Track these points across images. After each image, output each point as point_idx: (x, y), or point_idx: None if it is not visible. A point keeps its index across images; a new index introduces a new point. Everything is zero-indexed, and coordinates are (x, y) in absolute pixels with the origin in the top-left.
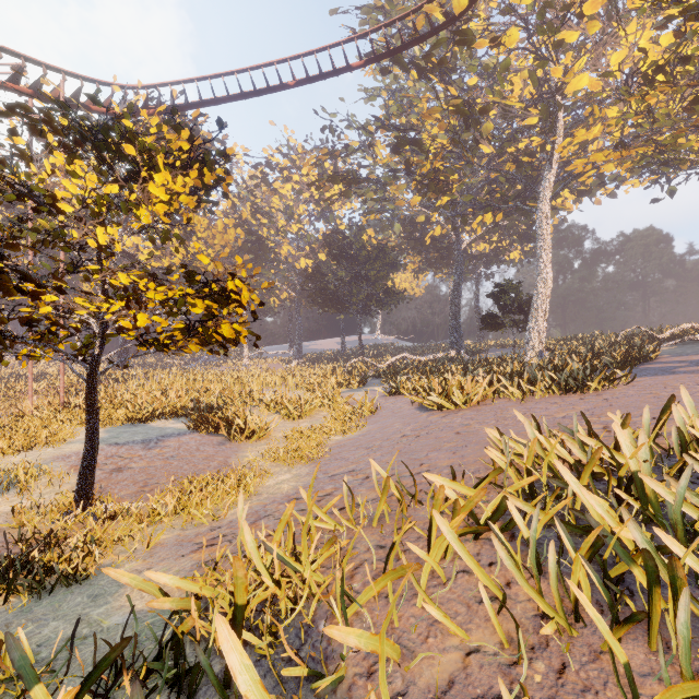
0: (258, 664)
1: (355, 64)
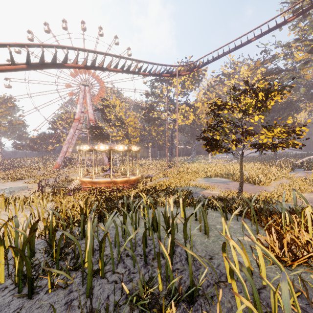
0: None
1: (289, 19)
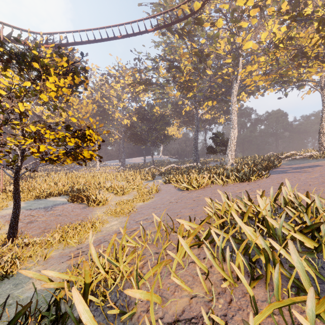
0: (96, 310)
1: (149, 30)
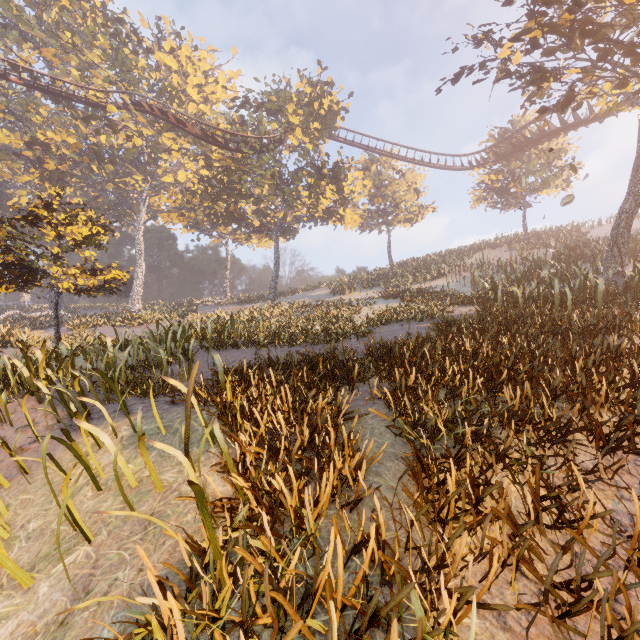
0: None
1: (13, 79)
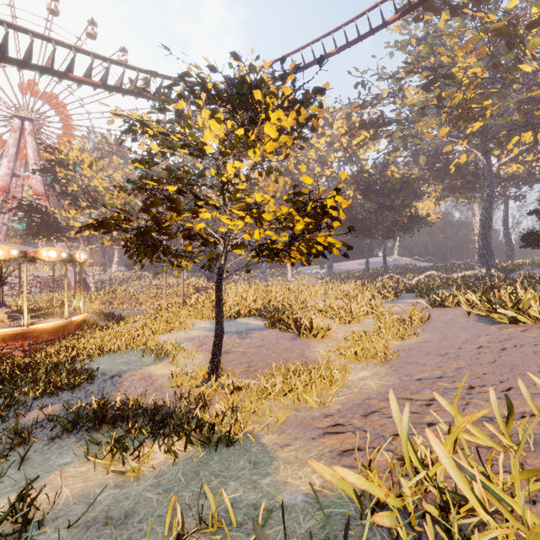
0: None
1: (390, 19)
